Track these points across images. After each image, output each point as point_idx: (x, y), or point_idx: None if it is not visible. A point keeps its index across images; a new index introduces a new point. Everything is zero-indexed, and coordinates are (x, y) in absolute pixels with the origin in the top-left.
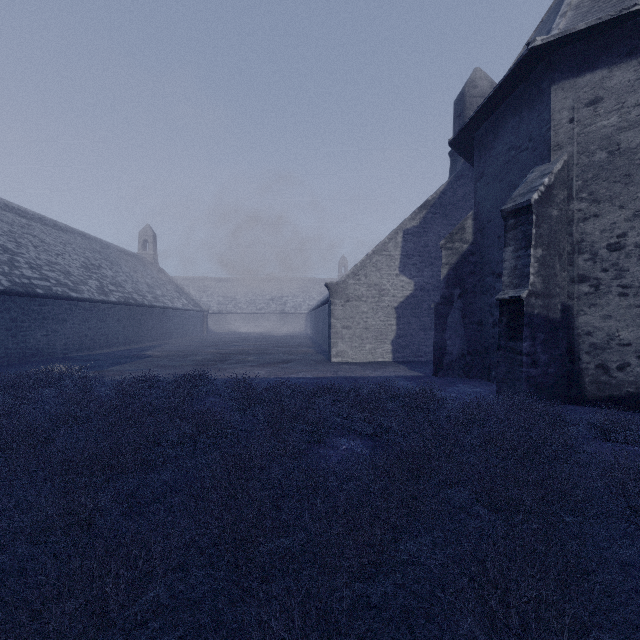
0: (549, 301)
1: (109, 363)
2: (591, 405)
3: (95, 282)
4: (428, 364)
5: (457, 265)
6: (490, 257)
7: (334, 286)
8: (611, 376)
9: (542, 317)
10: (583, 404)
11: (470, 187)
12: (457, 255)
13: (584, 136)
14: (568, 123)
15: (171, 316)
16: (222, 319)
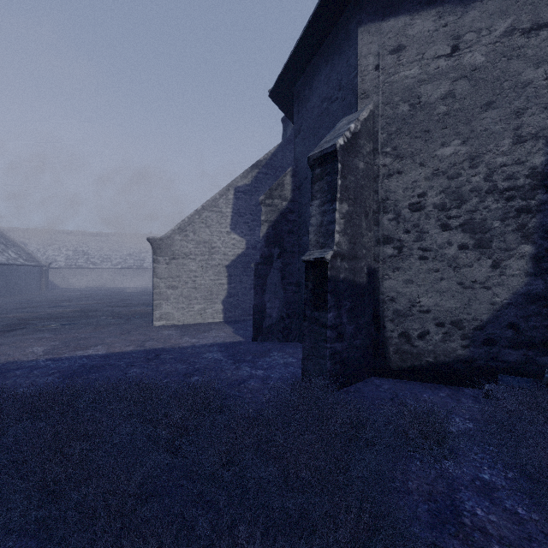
0: (355, 264)
1: None
2: (395, 376)
3: None
4: None
5: (276, 223)
6: (306, 215)
7: (157, 242)
8: (413, 345)
9: (348, 282)
10: (388, 376)
11: None
12: (276, 212)
13: (389, 85)
14: (374, 70)
15: None
16: (71, 274)
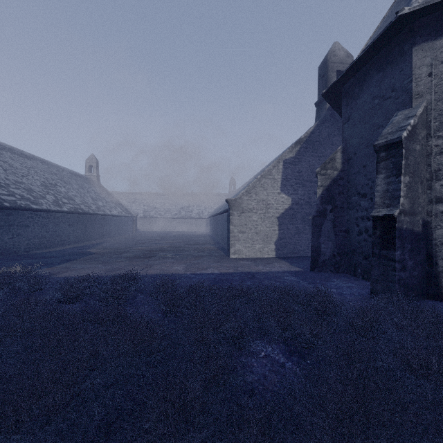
0: (414, 218)
1: (60, 260)
2: None
3: (52, 196)
4: (303, 260)
5: (329, 187)
6: (356, 181)
7: (232, 201)
8: None
9: (409, 231)
10: (440, 299)
11: (331, 129)
12: (329, 179)
13: (440, 87)
14: (427, 76)
15: (109, 221)
16: (146, 222)
